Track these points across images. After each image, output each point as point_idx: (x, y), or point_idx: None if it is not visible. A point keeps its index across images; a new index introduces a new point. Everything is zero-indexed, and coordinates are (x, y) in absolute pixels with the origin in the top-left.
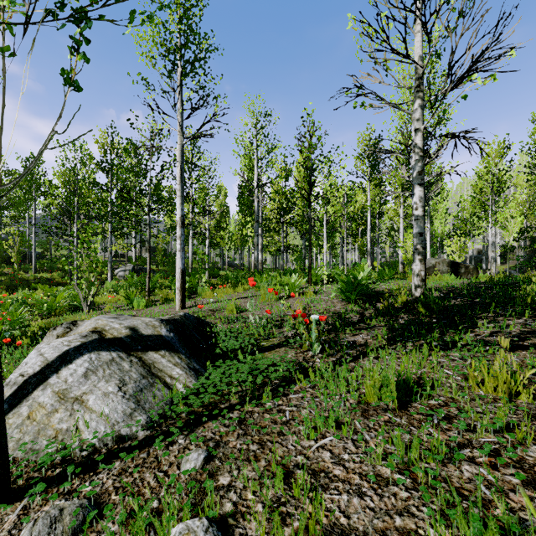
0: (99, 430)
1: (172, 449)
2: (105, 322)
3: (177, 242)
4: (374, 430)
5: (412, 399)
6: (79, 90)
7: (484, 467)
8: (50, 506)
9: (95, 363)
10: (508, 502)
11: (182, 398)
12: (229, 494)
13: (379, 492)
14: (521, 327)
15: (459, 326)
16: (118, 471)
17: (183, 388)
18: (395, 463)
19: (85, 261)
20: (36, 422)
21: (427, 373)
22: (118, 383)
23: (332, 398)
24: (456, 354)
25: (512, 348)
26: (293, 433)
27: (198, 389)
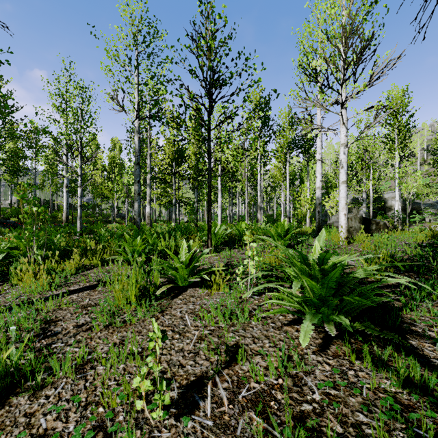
0: None
1: None
2: None
3: None
4: None
5: None
6: None
7: None
8: None
9: None
10: None
11: None
12: None
13: None
14: None
15: None
16: None
17: None
18: None
19: None
20: None
21: None
22: None
23: None
24: None
25: None
26: None
27: None
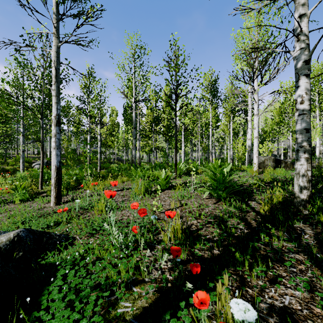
0: None
1: None
2: None
3: (52, 140)
4: None
5: None
6: None
7: None
8: None
9: None
10: None
11: None
12: None
13: None
14: None
15: None
16: None
17: None
18: None
19: None
20: None
21: None
22: None
23: None
24: None
25: None
26: None
27: None
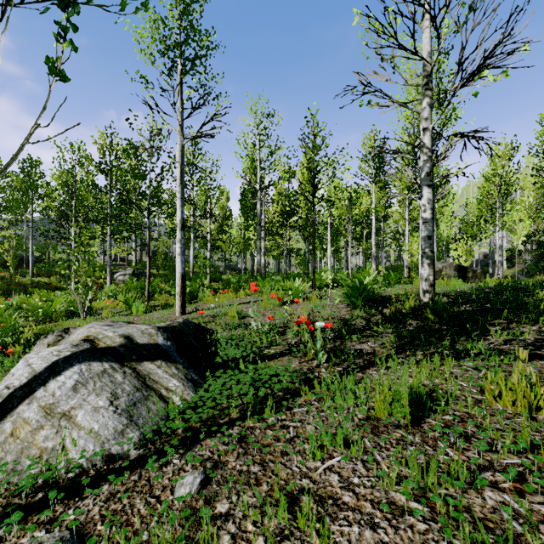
0: (87, 449)
1: (166, 470)
2: (98, 329)
3: (177, 245)
4: (386, 449)
5: (425, 414)
6: (66, 81)
7: (509, 494)
8: (29, 538)
9: (85, 375)
10: (539, 536)
11: (179, 412)
12: (227, 525)
13: (394, 524)
14: (536, 334)
15: (470, 333)
16: (106, 496)
17: (180, 401)
18: (410, 488)
19: (82, 265)
20: (19, 440)
21: (440, 385)
22: (110, 396)
23: (340, 413)
24: (469, 364)
25: (529, 358)
26: (298, 452)
27: (196, 401)
